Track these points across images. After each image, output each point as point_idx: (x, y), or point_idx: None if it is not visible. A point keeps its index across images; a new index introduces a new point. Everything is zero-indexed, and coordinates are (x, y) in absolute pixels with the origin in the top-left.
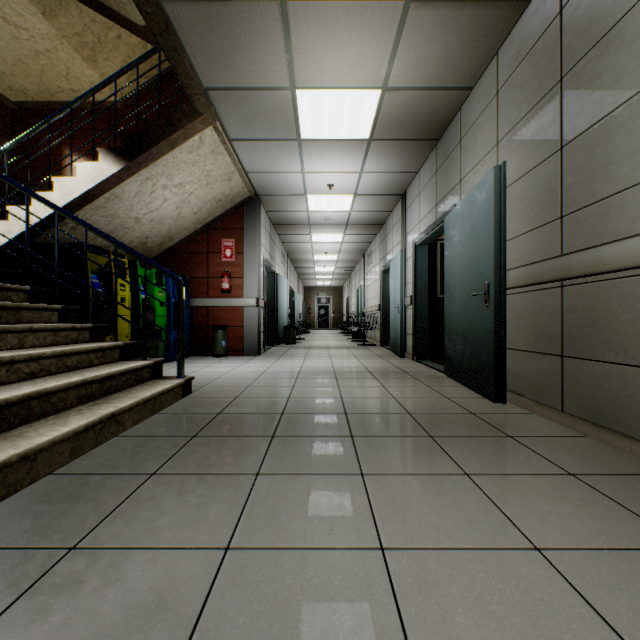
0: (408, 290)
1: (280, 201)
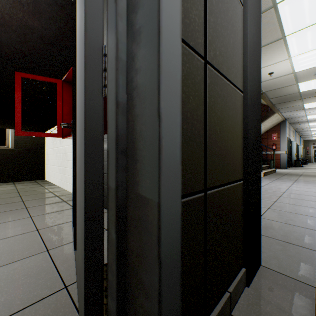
0: None
1: (294, 119)
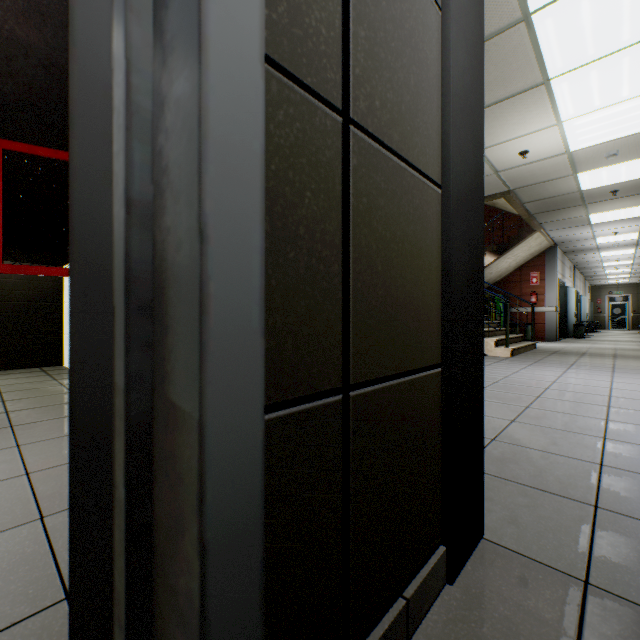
0: None
1: (572, 243)
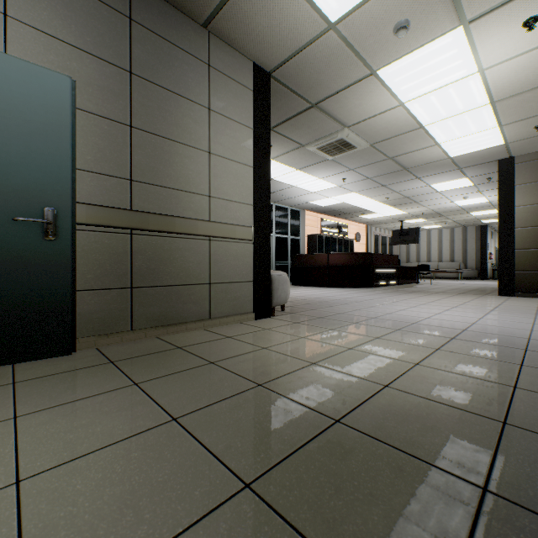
0: None
1: None
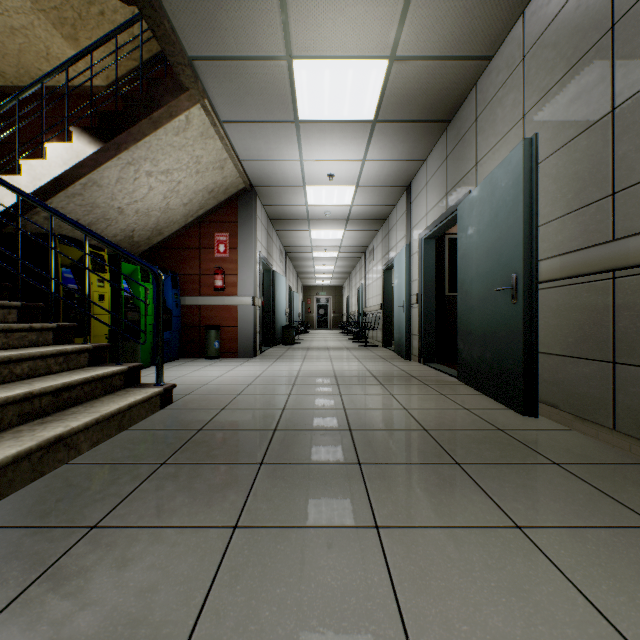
0: (414, 288)
1: (277, 193)
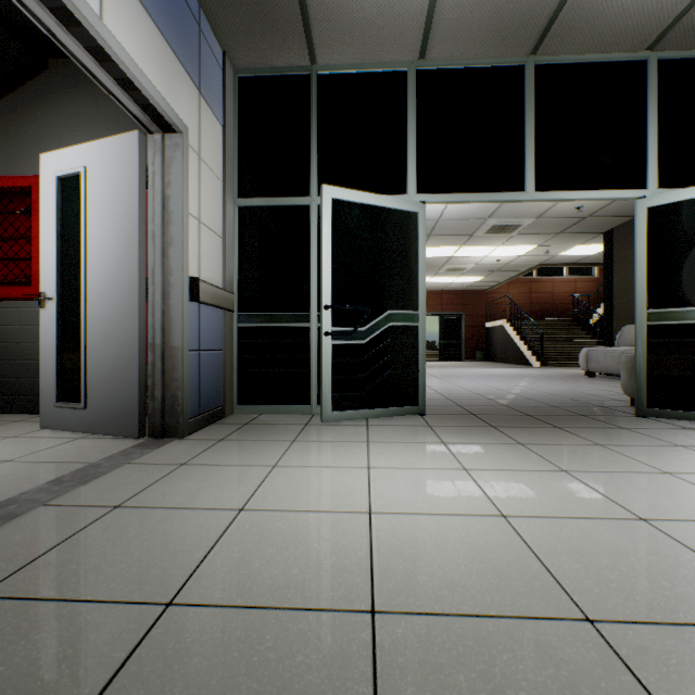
0: None
1: None
